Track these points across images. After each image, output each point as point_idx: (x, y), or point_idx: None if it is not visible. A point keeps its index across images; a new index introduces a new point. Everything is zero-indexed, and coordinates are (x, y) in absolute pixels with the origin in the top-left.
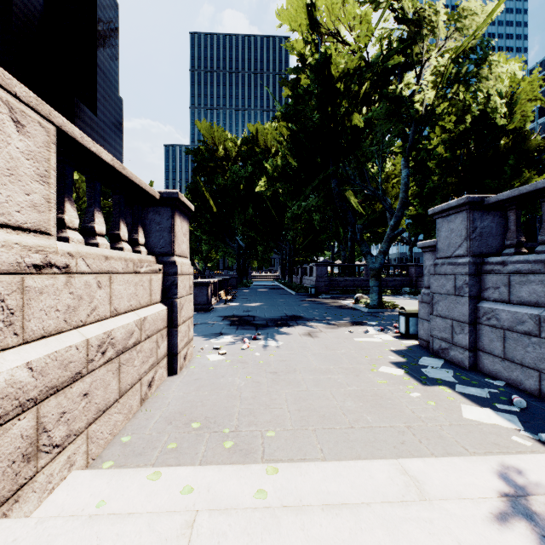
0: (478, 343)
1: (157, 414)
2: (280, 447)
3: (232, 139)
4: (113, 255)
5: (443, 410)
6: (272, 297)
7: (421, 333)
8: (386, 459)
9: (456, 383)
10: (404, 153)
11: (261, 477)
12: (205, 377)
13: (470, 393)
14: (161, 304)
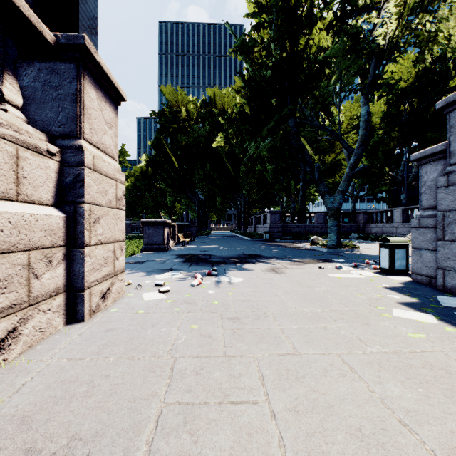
0: None
1: None
2: None
3: (192, 101)
4: None
5: None
6: (229, 241)
7: (418, 266)
8: None
9: None
10: (363, 90)
11: None
12: (124, 327)
13: None
14: (52, 208)
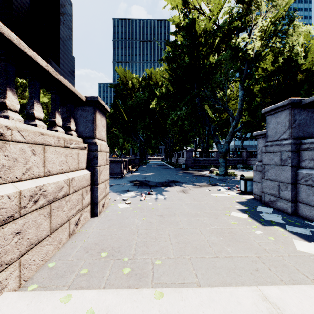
0: (297, 197)
1: (79, 244)
2: (165, 272)
3: (136, 77)
4: (48, 134)
5: (281, 243)
6: (160, 170)
7: (256, 191)
8: (248, 286)
9: (285, 224)
10: (240, 81)
11: (150, 301)
12: (115, 218)
13: (297, 232)
14: (86, 170)
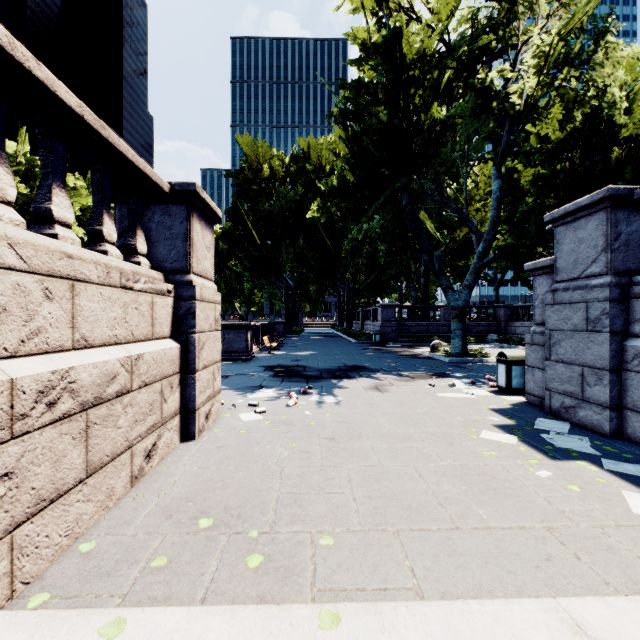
0: (624, 399)
1: (153, 500)
2: (342, 564)
3: (279, 156)
4: (84, 257)
5: (595, 499)
6: (328, 345)
7: (531, 386)
8: (535, 598)
9: (599, 457)
10: (495, 160)
11: (309, 635)
12: (233, 444)
13: (628, 473)
14: (171, 340)
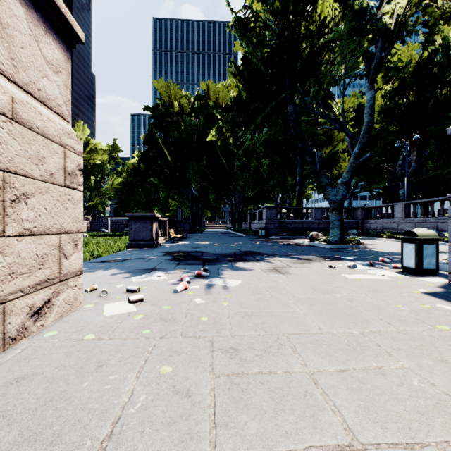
0: None
1: None
2: None
3: (186, 94)
4: None
5: None
6: (224, 238)
7: None
8: None
9: None
10: (368, 74)
11: None
12: (48, 371)
13: None
14: None
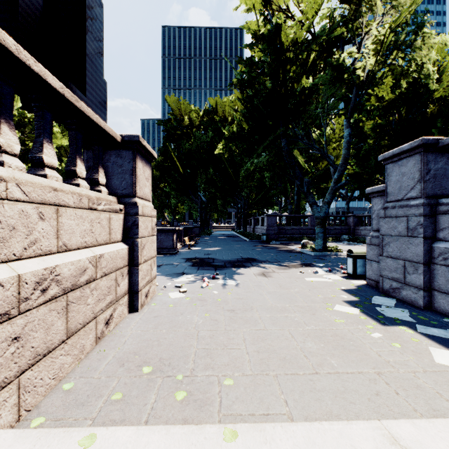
0: (432, 283)
1: (111, 354)
2: (239, 397)
3: (195, 110)
4: (64, 189)
5: (411, 353)
6: (230, 243)
7: (370, 273)
8: (366, 420)
9: (415, 323)
10: (346, 115)
11: (217, 445)
12: (164, 314)
13: (434, 335)
14: (122, 243)
